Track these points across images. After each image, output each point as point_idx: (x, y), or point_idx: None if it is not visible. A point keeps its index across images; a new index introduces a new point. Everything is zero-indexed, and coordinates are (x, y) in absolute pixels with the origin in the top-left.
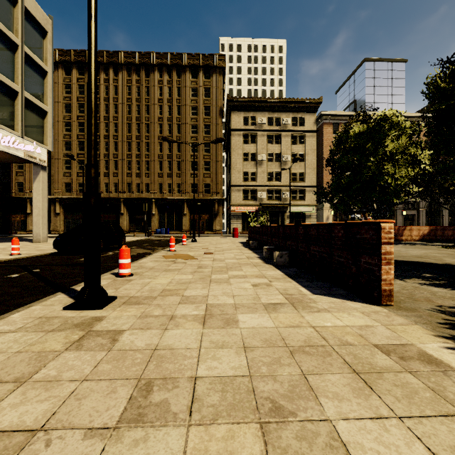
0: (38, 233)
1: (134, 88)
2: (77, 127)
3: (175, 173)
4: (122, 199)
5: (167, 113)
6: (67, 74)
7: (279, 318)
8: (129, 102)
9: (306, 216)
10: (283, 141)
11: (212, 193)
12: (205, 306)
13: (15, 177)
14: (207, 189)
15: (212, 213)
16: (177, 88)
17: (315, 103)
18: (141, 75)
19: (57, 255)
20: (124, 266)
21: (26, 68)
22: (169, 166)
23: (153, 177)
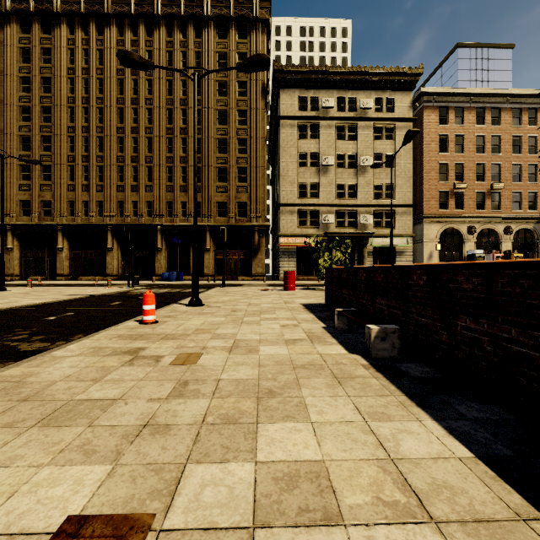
0: None
1: None
2: (39, 114)
3: (192, 186)
4: (110, 226)
5: (180, 92)
6: (24, 32)
7: None
8: (120, 74)
9: (397, 252)
10: (360, 135)
11: (249, 217)
12: None
13: None
14: (243, 210)
15: (251, 248)
16: (195, 54)
17: (411, 75)
18: (140, 32)
19: None
20: None
21: None
22: (183, 175)
23: (158, 192)
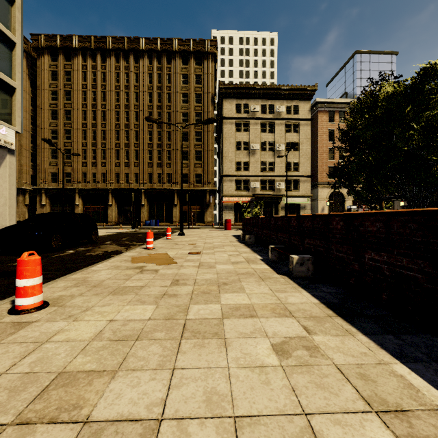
0: (4, 225)
1: (123, 75)
2: (63, 115)
3: (165, 163)
4: (110, 189)
5: (157, 100)
6: (53, 60)
7: None
8: (117, 89)
9: (301, 207)
10: (277, 129)
11: (203, 184)
12: None
13: None
14: (199, 179)
15: (204, 204)
16: (167, 75)
17: (310, 90)
18: (130, 61)
19: None
20: (23, 293)
21: None
22: (159, 156)
23: (142, 167)
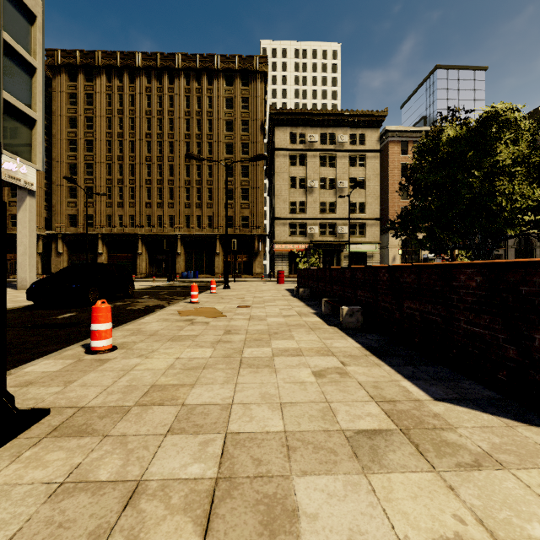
0: (24, 278)
1: (155, 98)
2: (84, 146)
3: (205, 203)
4: (140, 235)
5: (195, 129)
6: (71, 80)
7: (396, 495)
8: (148, 114)
9: (368, 256)
10: (339, 163)
11: (251, 228)
12: (222, 443)
13: (8, 208)
14: (246, 223)
15: (252, 252)
16: (208, 98)
17: (378, 116)
18: (164, 81)
19: (31, 309)
20: (98, 336)
21: (6, 62)
22: (198, 194)
23: (178, 208)
